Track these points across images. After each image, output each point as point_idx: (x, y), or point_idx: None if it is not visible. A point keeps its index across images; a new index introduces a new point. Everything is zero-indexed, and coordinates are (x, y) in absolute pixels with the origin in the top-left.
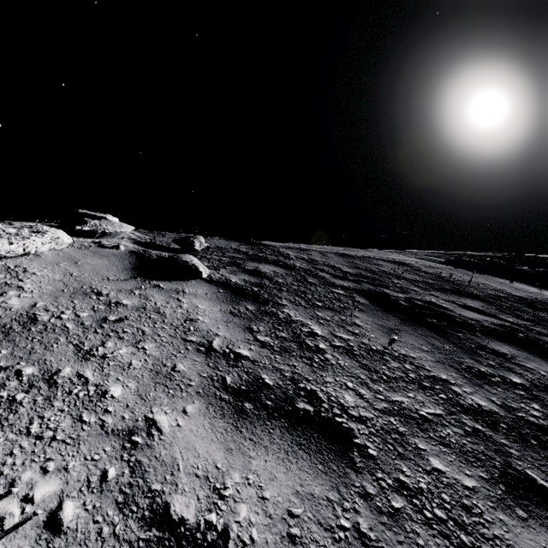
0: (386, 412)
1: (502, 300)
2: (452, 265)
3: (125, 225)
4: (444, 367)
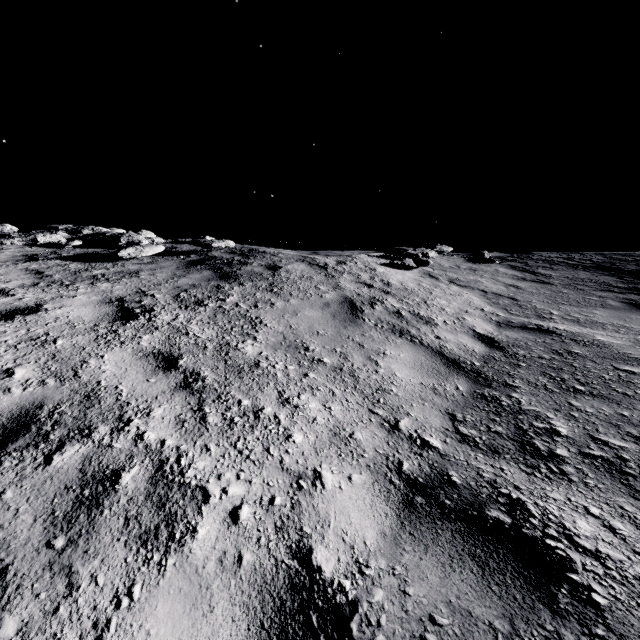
0: (569, 283)
1: None
2: None
3: (449, 248)
4: (616, 281)
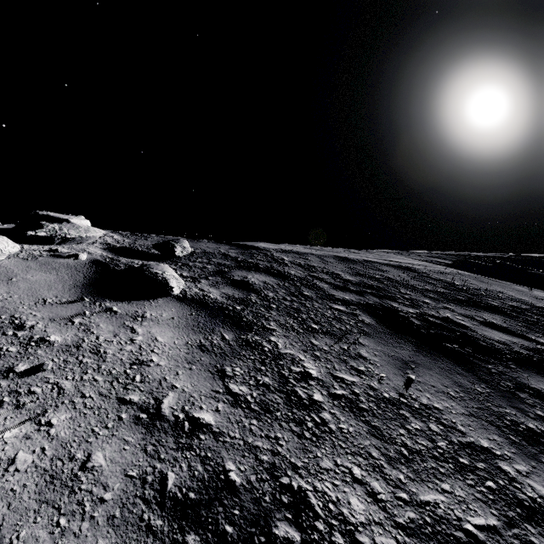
0: (414, 531)
1: (525, 313)
2: (459, 267)
3: (93, 229)
4: (482, 425)
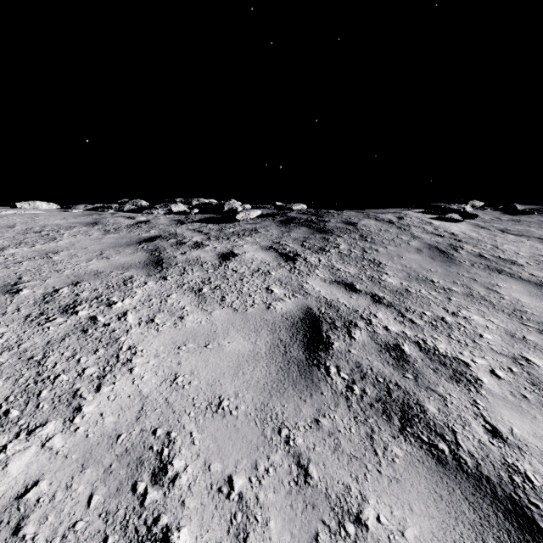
0: None
1: None
2: None
3: (480, 202)
4: None
